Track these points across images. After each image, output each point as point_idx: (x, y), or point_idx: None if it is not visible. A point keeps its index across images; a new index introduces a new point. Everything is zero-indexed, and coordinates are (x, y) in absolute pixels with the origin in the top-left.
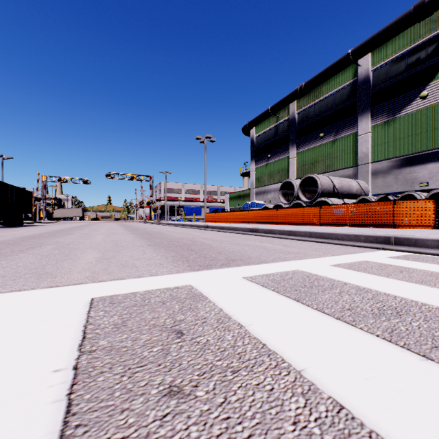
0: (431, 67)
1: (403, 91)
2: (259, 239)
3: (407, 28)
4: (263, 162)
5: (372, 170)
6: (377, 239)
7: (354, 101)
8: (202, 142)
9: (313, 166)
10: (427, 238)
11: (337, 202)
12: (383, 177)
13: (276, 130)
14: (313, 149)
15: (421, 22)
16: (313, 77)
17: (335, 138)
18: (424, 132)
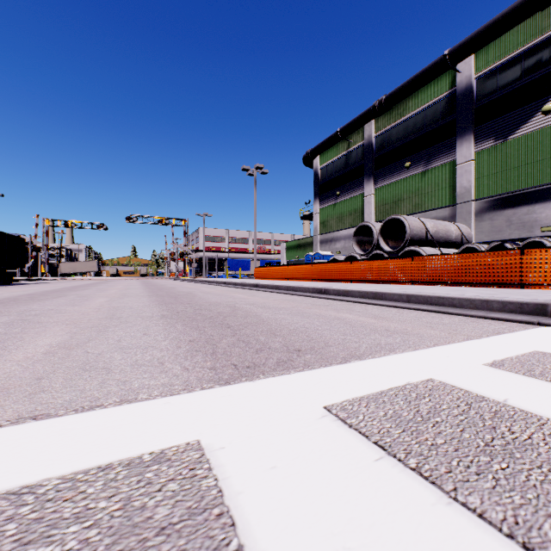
0: None
1: (519, 104)
2: (332, 304)
3: (525, 19)
4: (329, 201)
5: (475, 210)
6: (523, 308)
7: (451, 119)
8: (251, 174)
9: (396, 205)
10: None
11: (432, 252)
12: (491, 219)
13: (346, 160)
14: (396, 184)
15: (543, 12)
16: (396, 89)
17: (425, 169)
18: (548, 159)
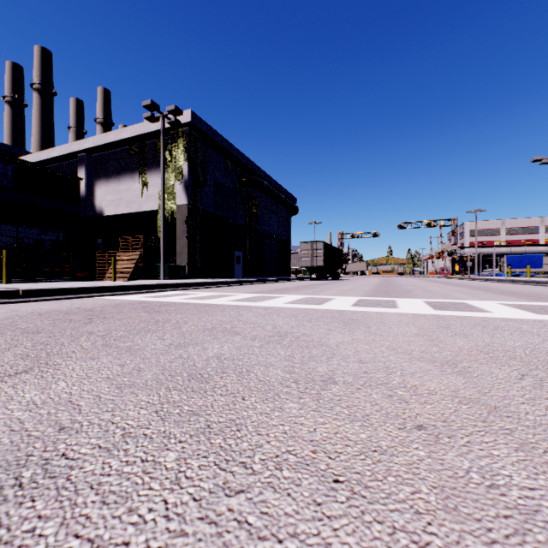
0: None
1: None
2: None
3: None
4: None
5: None
6: None
7: None
8: (545, 162)
9: None
10: None
11: None
12: None
13: None
14: None
15: None
16: None
17: None
18: None
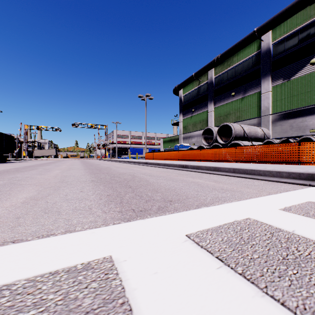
0: None
1: (297, 59)
2: (190, 174)
3: (300, 10)
4: (188, 114)
5: (272, 120)
6: (300, 176)
7: (258, 67)
8: (143, 99)
9: (227, 117)
10: None
11: (247, 144)
12: (281, 125)
13: (198, 91)
14: (227, 105)
15: (311, 6)
16: (226, 50)
17: (243, 96)
18: (314, 90)
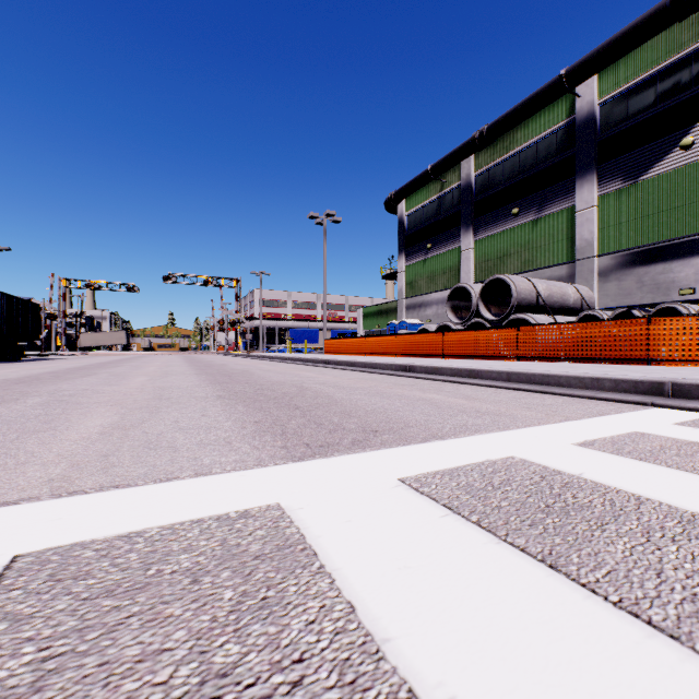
0: (698, 97)
1: (652, 137)
2: (418, 384)
3: (659, 32)
4: (418, 256)
5: (599, 268)
6: (637, 387)
7: (569, 154)
8: (320, 223)
9: (502, 262)
10: None
11: (544, 320)
12: (619, 279)
13: (439, 204)
14: (502, 235)
15: (682, 23)
16: (501, 117)
17: (537, 217)
18: (688, 205)
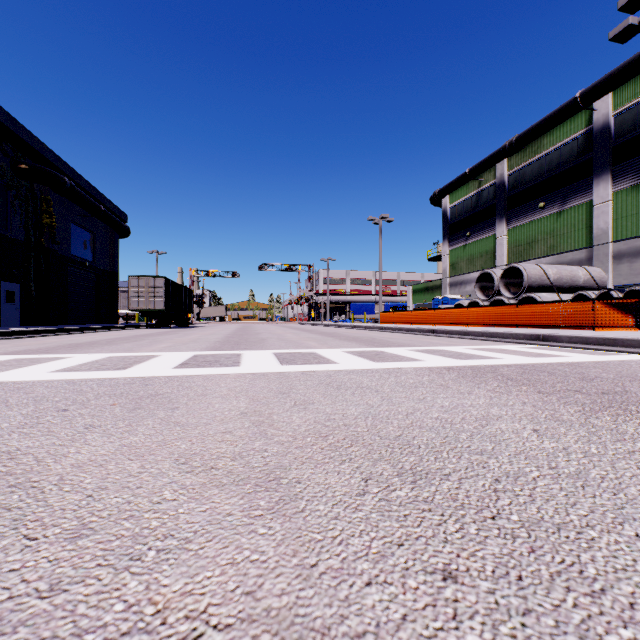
0: None
1: None
2: (433, 338)
3: None
4: (459, 242)
5: (613, 252)
6: (531, 337)
7: (588, 157)
8: (376, 223)
9: (530, 247)
10: (562, 335)
11: (549, 298)
12: (630, 262)
13: (477, 199)
14: (530, 225)
15: None
16: (527, 130)
17: (560, 209)
18: None
